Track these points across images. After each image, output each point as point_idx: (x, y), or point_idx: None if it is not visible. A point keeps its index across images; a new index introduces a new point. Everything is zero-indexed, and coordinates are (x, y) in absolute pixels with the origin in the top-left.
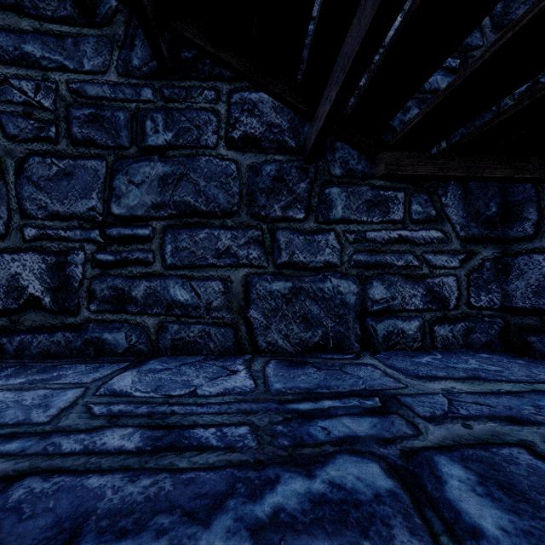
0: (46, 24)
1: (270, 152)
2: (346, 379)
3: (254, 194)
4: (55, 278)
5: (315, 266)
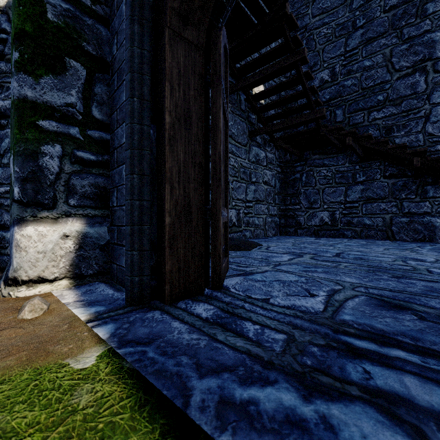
0: (329, 155)
1: (400, 178)
2: (423, 243)
3: (393, 191)
4: (331, 217)
5: (419, 213)
